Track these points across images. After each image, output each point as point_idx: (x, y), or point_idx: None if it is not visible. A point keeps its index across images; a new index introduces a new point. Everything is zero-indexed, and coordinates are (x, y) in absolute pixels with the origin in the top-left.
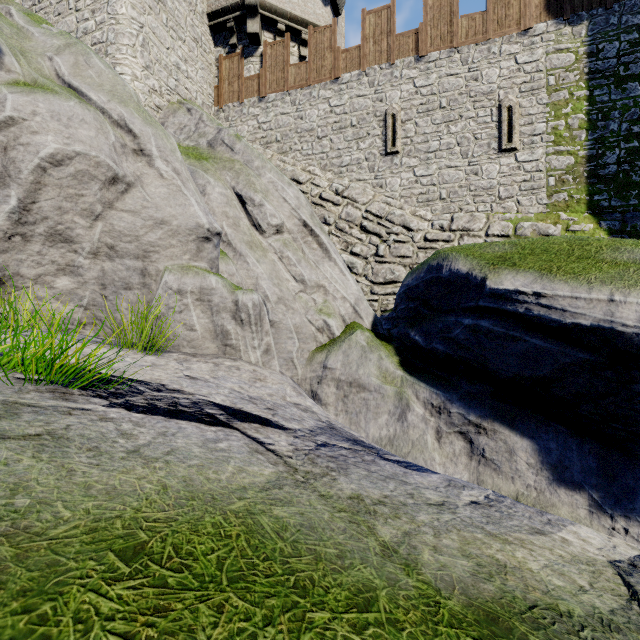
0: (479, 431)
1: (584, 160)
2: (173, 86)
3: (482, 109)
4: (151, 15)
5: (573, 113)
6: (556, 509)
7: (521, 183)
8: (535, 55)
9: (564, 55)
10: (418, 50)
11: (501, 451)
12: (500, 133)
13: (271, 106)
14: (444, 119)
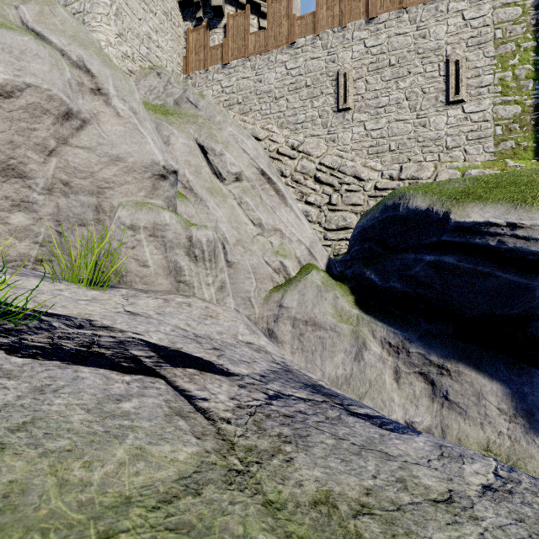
0: (441, 372)
1: (531, 109)
2: (145, 53)
3: (430, 65)
4: None
5: (520, 64)
6: (535, 461)
7: (468, 133)
8: (482, 10)
9: (511, 9)
10: (368, 13)
11: (467, 394)
12: (447, 86)
13: (233, 72)
14: (393, 76)
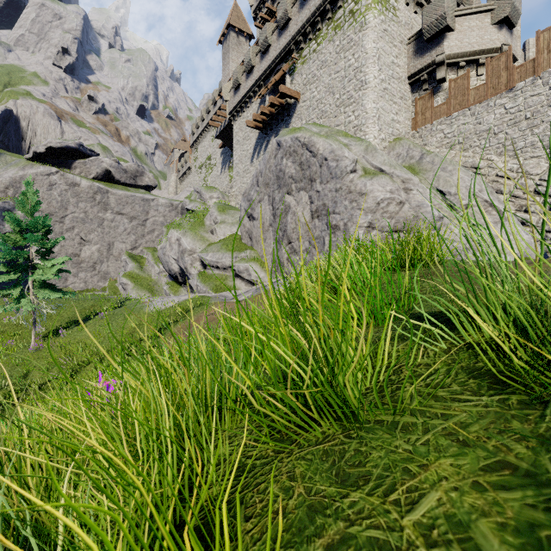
0: None
1: None
2: (390, 132)
3: None
4: (381, 100)
5: None
6: None
7: None
8: None
9: None
10: None
11: None
12: None
13: (454, 121)
14: None
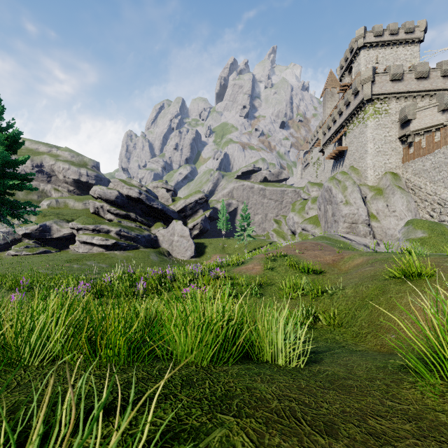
0: None
1: None
2: (383, 170)
3: None
4: (375, 158)
5: None
6: None
7: None
8: None
9: None
10: None
11: None
12: None
13: (416, 163)
14: None
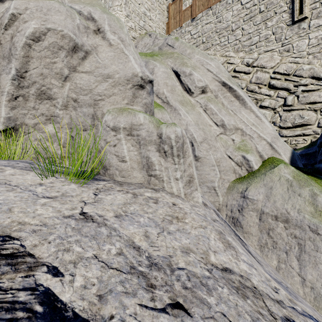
0: None
1: None
2: (142, 25)
3: None
4: None
5: None
6: None
7: None
8: None
9: None
10: None
11: None
12: None
13: (199, 22)
14: None
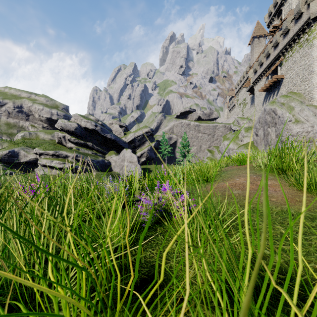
0: None
1: None
2: None
3: None
4: None
5: None
6: None
7: None
8: None
9: None
10: None
11: None
12: None
13: None
14: None
